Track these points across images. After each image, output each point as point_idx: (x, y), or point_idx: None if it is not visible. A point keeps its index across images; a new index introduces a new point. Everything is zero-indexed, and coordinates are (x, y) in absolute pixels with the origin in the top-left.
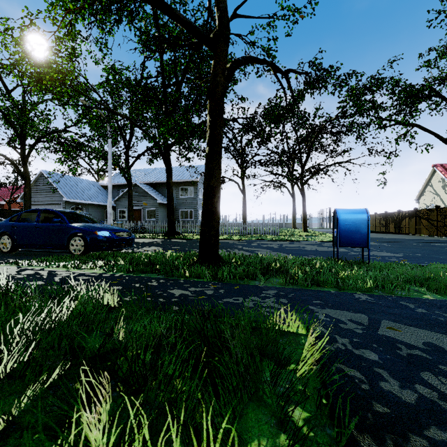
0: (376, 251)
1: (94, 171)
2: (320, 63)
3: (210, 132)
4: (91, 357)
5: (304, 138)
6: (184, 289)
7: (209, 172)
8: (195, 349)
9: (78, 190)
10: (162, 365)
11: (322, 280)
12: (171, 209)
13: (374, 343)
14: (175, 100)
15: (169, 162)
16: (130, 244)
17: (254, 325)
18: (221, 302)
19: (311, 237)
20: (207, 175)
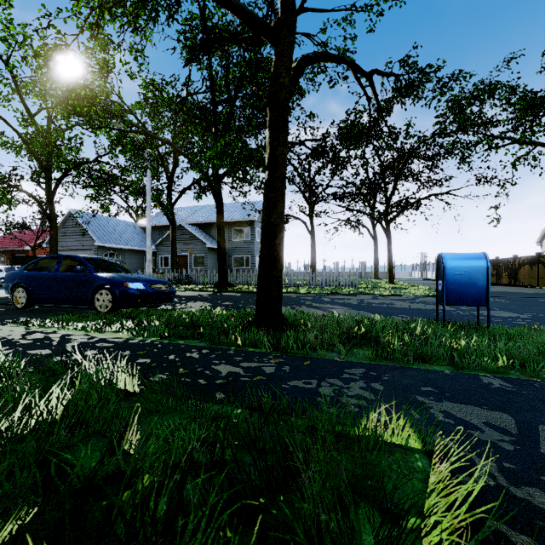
0: (492, 309)
1: (132, 210)
2: (414, 62)
3: (270, 151)
4: (79, 488)
5: (388, 165)
6: (234, 364)
7: (269, 205)
8: (244, 489)
9: (113, 232)
10: (186, 522)
11: (429, 354)
12: (222, 255)
13: (542, 474)
14: (227, 119)
15: (220, 197)
16: (170, 298)
17: (337, 430)
18: (285, 387)
19: (399, 290)
20: (267, 209)
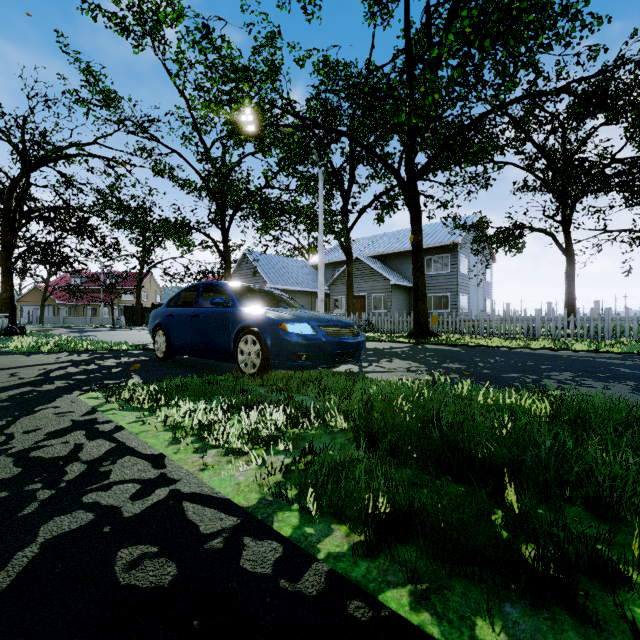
0: None
1: (304, 248)
2: None
3: None
4: None
5: None
6: None
7: None
8: None
9: (284, 273)
10: None
11: None
12: (420, 289)
13: None
14: None
15: (416, 203)
16: (357, 354)
17: None
18: None
19: None
20: None
